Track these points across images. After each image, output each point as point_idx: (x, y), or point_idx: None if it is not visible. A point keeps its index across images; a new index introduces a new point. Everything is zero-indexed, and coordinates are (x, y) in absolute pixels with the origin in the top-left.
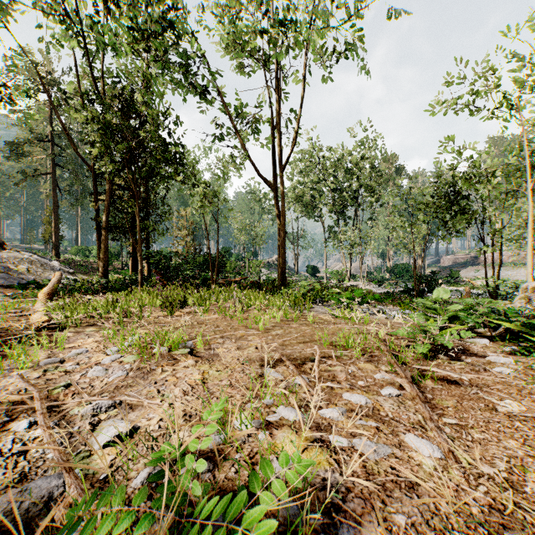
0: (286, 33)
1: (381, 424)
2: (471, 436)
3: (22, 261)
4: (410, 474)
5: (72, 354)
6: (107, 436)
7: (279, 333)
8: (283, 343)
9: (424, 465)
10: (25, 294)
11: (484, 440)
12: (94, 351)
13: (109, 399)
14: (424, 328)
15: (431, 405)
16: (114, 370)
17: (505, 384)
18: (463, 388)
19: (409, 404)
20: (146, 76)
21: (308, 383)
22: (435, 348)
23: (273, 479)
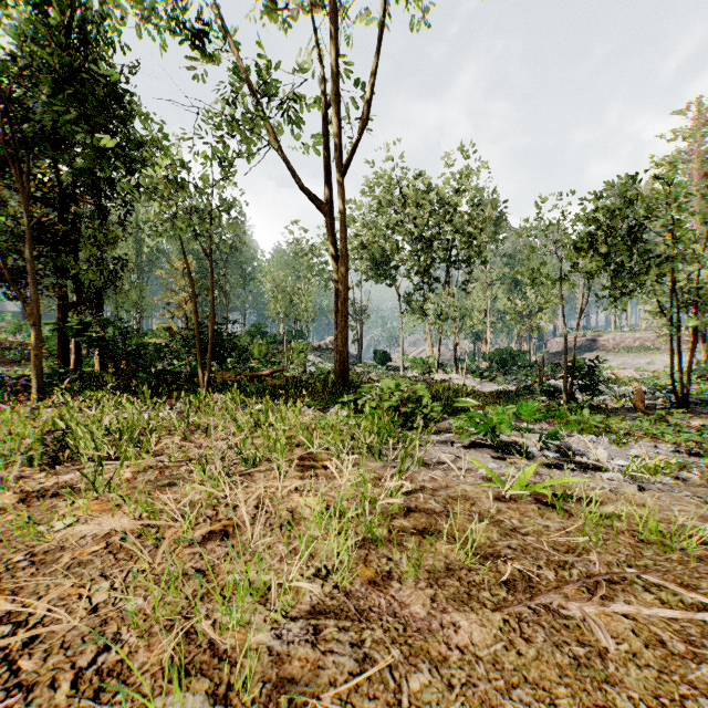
0: None
1: None
2: None
3: None
4: None
5: None
6: None
7: None
8: None
9: None
10: None
11: None
12: None
13: None
14: None
15: None
16: None
17: None
18: None
19: None
20: None
21: None
22: None
23: None
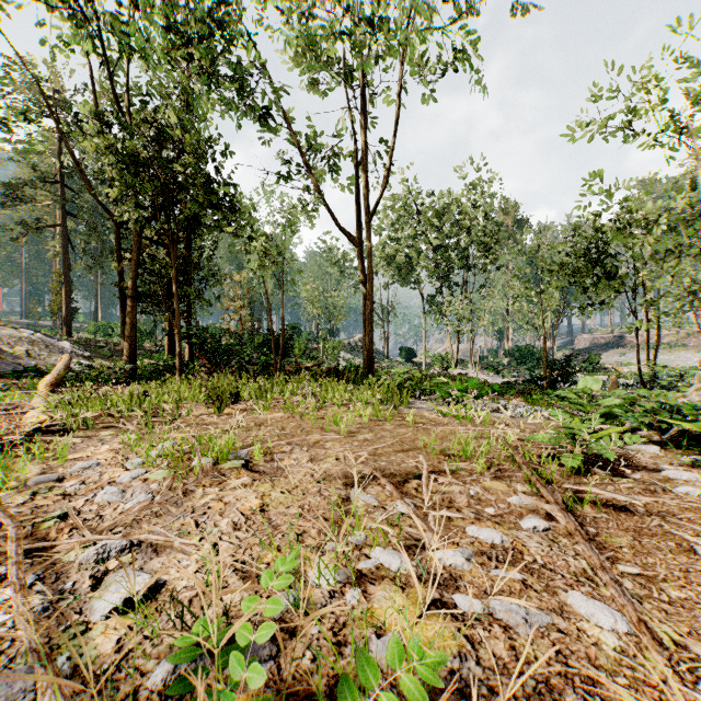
0: (374, 35)
1: (528, 575)
2: (665, 595)
3: (21, 341)
4: (620, 688)
5: (76, 468)
6: (114, 599)
7: (368, 438)
8: (375, 451)
9: (604, 644)
10: (22, 385)
11: (686, 600)
12: (108, 464)
13: (122, 537)
14: (572, 431)
15: (597, 543)
16: (135, 492)
17: (696, 511)
18: (638, 517)
19: (564, 542)
20: (186, 90)
21: (414, 511)
22: (587, 458)
23: (380, 691)
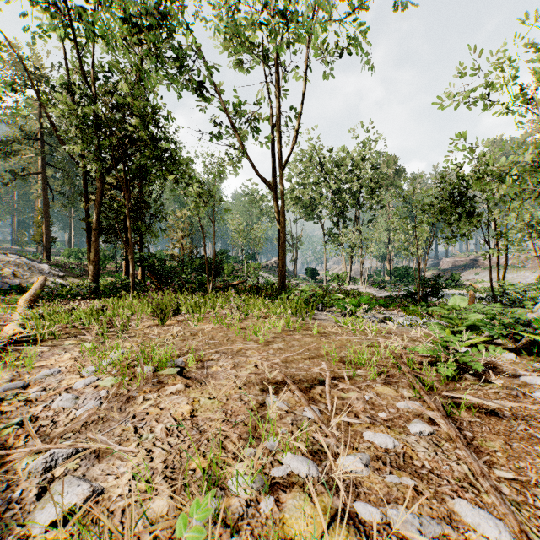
0: (286, 25)
1: (419, 481)
2: (538, 501)
3: (9, 264)
4: None
5: (40, 375)
6: (53, 512)
7: (281, 347)
8: (286, 359)
9: None
10: (8, 300)
11: None
12: (67, 371)
13: (68, 446)
14: (446, 344)
15: (474, 447)
16: (86, 399)
17: None
18: (505, 421)
19: (446, 446)
20: (137, 67)
21: (319, 417)
22: (458, 365)
23: None
